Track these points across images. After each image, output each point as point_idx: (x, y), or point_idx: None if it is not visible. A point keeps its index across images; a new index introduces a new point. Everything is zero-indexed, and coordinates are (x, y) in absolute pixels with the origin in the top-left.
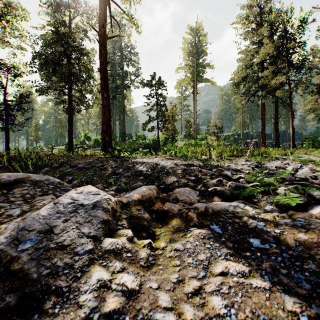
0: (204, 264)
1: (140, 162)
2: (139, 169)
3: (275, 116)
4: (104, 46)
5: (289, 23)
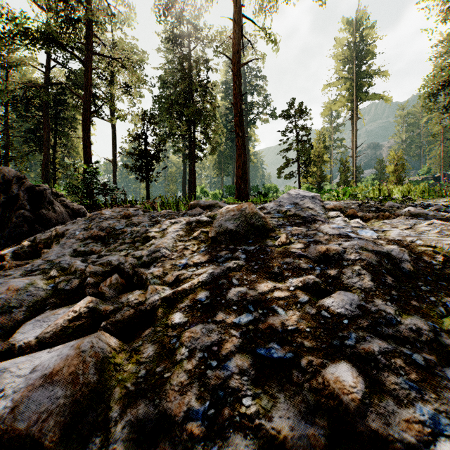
0: (411, 224)
1: None
2: None
3: None
4: (239, 75)
5: None
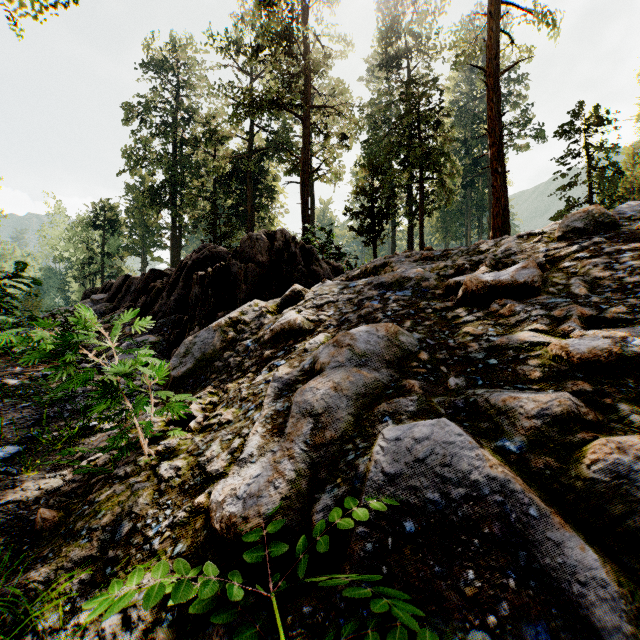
0: None
1: None
2: None
3: None
4: (496, 89)
5: None
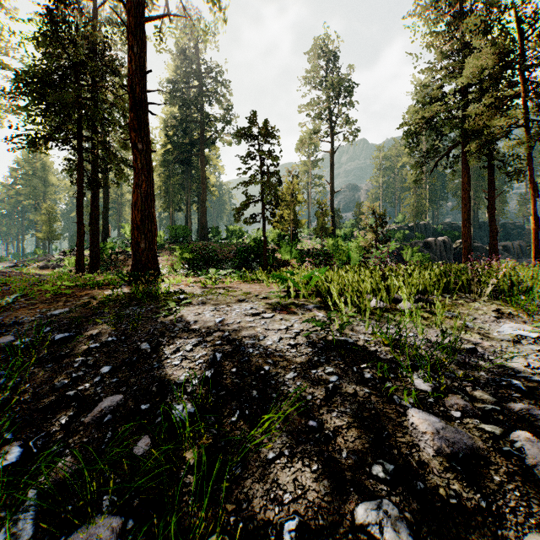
0: None
1: (185, 330)
2: (165, 370)
3: (489, 194)
4: (139, 36)
5: (528, 4)
